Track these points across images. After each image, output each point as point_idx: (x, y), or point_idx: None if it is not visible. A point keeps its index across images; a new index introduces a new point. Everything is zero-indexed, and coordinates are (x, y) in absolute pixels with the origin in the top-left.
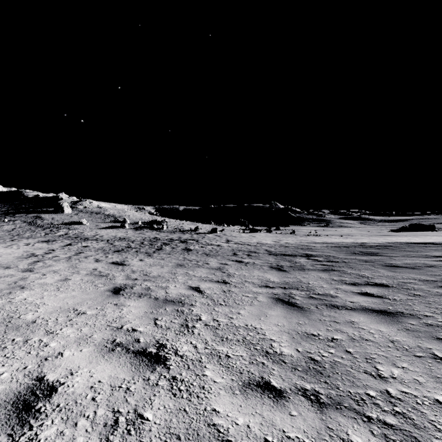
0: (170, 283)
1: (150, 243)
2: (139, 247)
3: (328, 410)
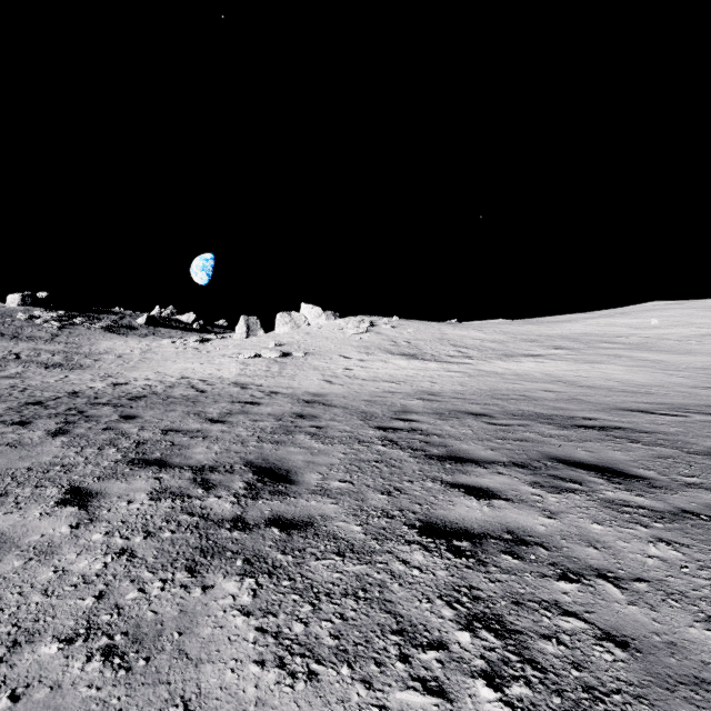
0: (79, 378)
1: (21, 426)
2: (88, 405)
3: (73, 370)
